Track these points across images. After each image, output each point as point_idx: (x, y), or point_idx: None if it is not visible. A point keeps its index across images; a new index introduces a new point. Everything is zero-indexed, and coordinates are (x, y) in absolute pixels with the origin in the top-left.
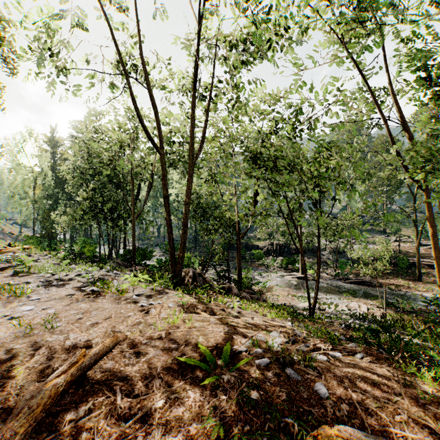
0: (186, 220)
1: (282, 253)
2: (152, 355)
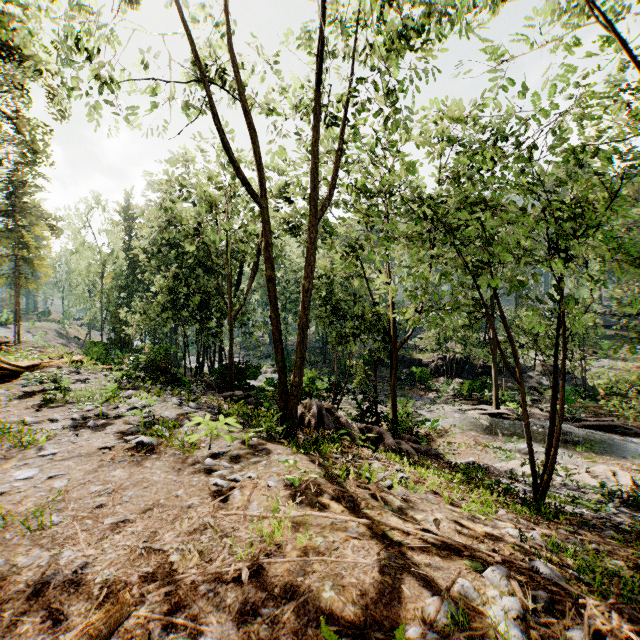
0: (305, 319)
1: (460, 372)
2: (212, 639)
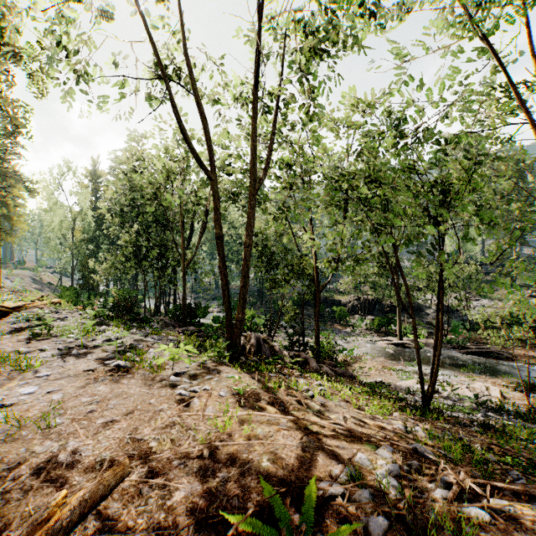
0: (247, 268)
1: (372, 311)
2: (185, 493)
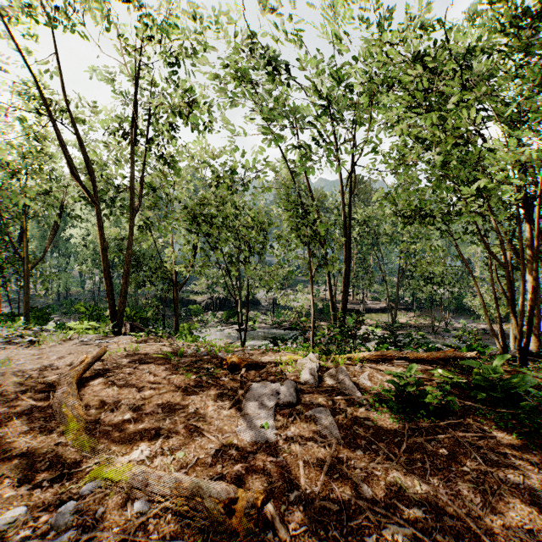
0: (128, 270)
1: (222, 307)
2: (129, 361)
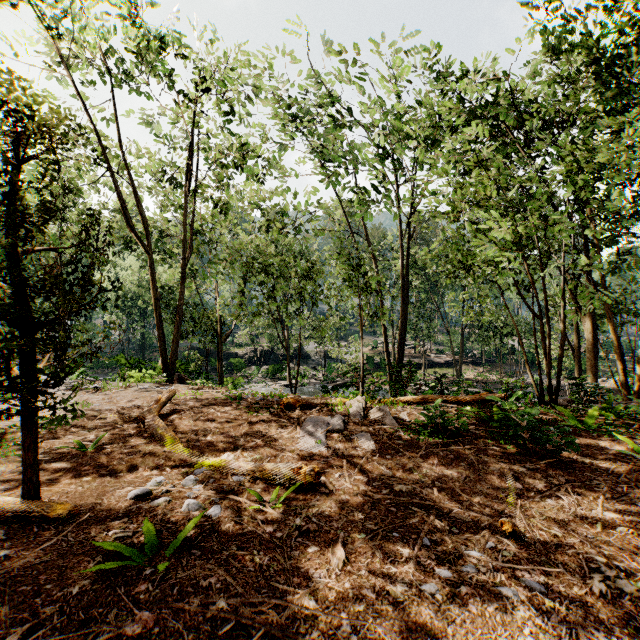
0: (180, 321)
1: (267, 361)
2: (193, 403)
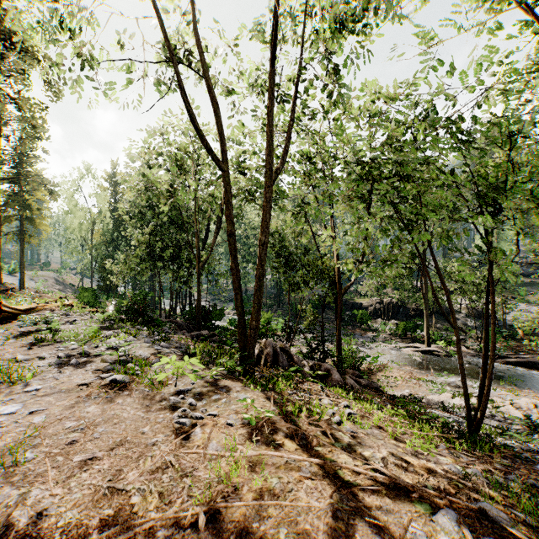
0: (262, 269)
1: (395, 314)
2: None
